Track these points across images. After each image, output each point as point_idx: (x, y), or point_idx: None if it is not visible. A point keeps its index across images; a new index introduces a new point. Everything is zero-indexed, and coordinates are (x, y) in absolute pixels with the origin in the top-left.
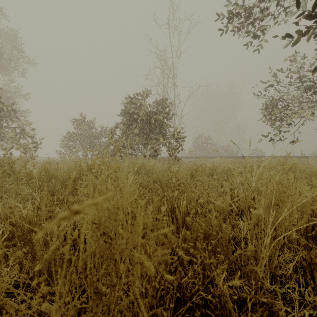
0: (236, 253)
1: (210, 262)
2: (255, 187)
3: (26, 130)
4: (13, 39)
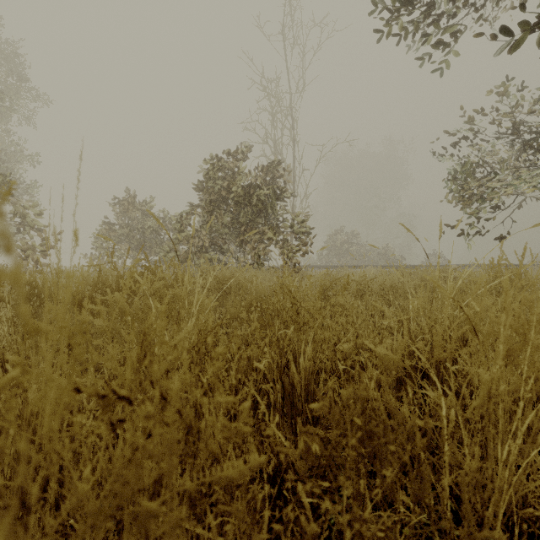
0: (440, 489)
1: (379, 527)
2: (452, 318)
3: (27, 216)
4: (9, 58)
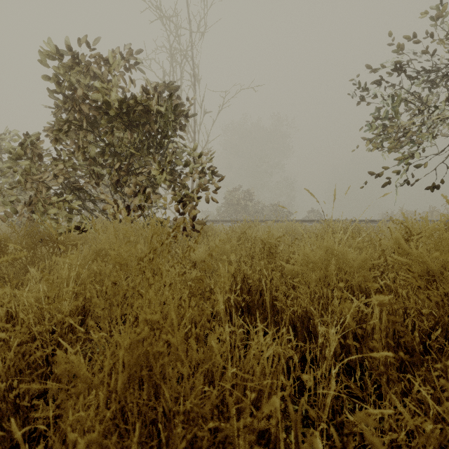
0: None
1: None
2: None
3: None
4: None
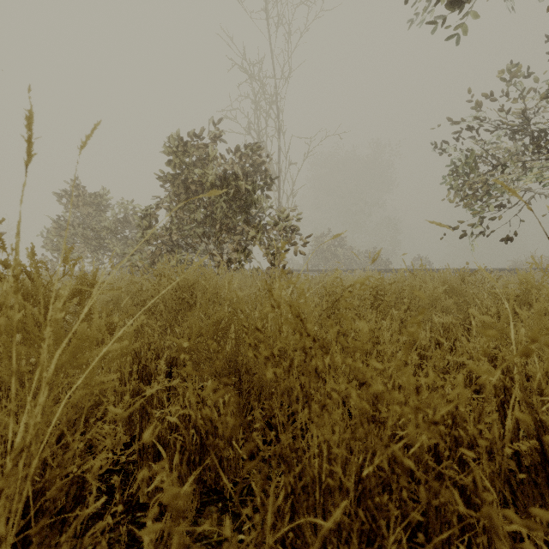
0: None
1: None
2: None
3: None
4: None
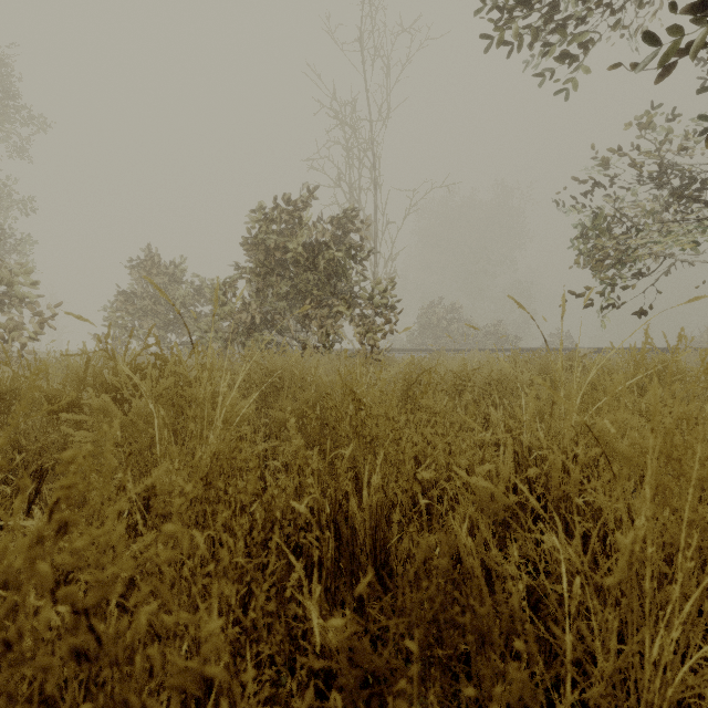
0: None
1: None
2: (579, 428)
3: (12, 282)
4: None
